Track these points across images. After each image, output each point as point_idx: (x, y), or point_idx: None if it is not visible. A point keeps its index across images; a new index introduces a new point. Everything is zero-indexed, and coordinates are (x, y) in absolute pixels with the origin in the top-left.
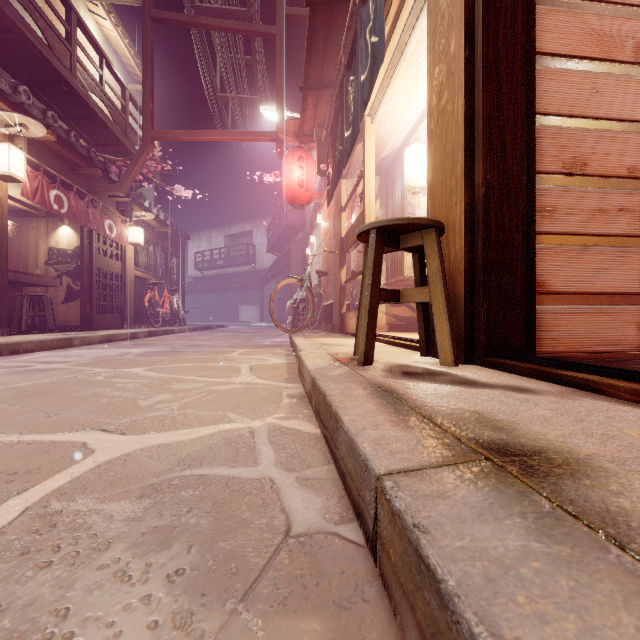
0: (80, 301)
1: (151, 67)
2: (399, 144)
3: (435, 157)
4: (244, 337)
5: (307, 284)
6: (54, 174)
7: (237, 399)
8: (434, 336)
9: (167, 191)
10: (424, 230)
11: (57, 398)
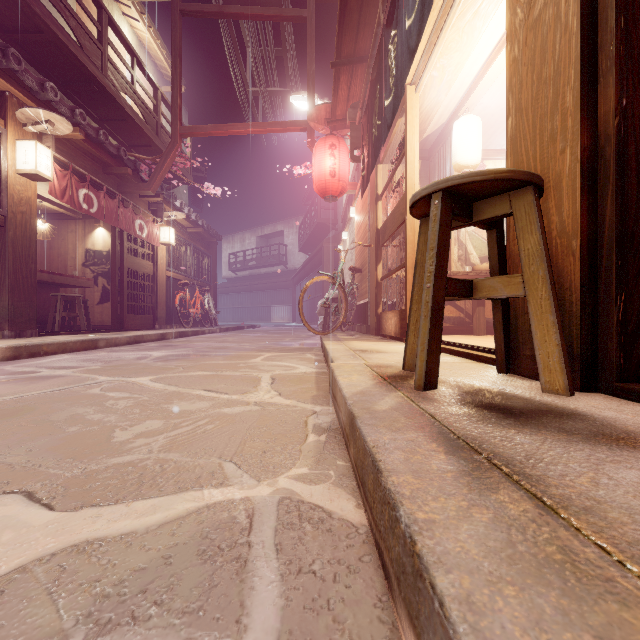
0: (112, 302)
1: (180, 62)
2: (445, 120)
3: (521, 94)
4: (273, 338)
5: (339, 281)
6: (84, 174)
7: (244, 432)
8: (519, 345)
9: (201, 193)
10: (514, 191)
11: (22, 423)
